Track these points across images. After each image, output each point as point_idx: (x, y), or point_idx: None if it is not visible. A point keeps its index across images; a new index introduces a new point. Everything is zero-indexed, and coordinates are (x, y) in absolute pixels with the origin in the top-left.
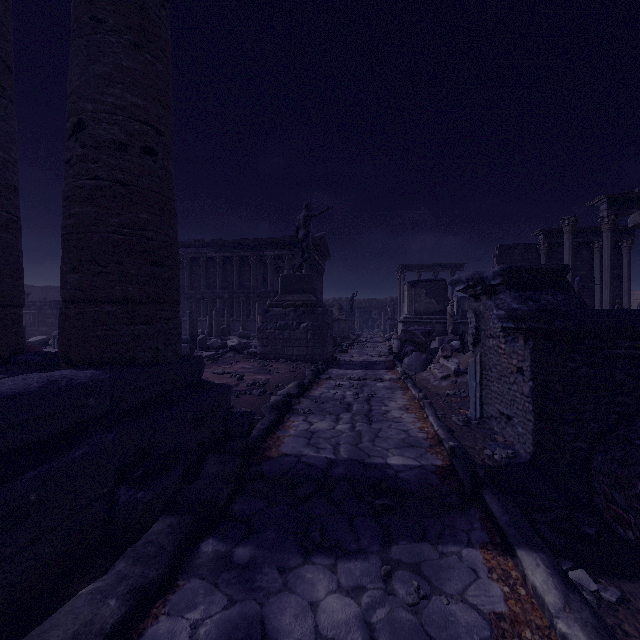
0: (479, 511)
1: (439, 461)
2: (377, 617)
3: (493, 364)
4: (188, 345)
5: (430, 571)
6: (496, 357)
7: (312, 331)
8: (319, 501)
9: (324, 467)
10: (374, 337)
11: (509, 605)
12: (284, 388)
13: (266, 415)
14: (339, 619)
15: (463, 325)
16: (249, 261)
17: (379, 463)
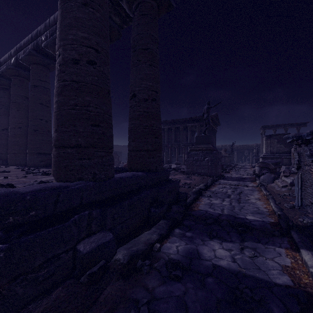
0: (288, 238)
1: (272, 220)
2: (237, 257)
3: (307, 179)
4: None
5: (260, 251)
6: (309, 175)
7: (210, 162)
8: (215, 225)
9: (217, 216)
10: (245, 165)
11: (292, 264)
12: (198, 186)
13: (191, 195)
14: (223, 254)
15: None
16: (179, 129)
17: (242, 217)
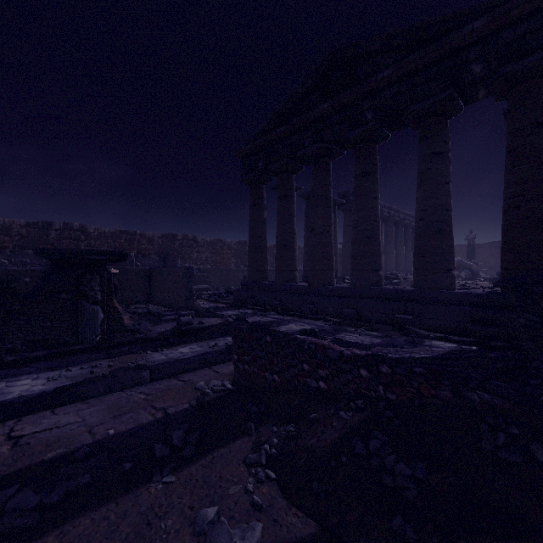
0: None
1: None
2: None
3: None
4: None
5: None
6: None
7: None
8: None
9: None
10: None
11: None
12: None
13: None
14: None
15: None
16: None
17: None
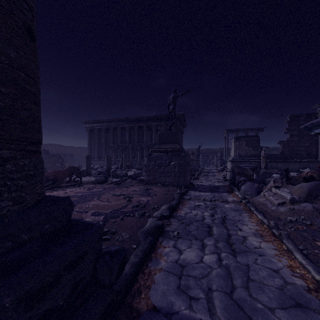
0: None
1: None
2: None
3: None
4: (103, 175)
5: None
6: None
7: (178, 167)
8: None
9: None
10: (211, 169)
11: None
12: (159, 209)
13: (141, 242)
14: None
15: (270, 163)
16: (143, 128)
17: None
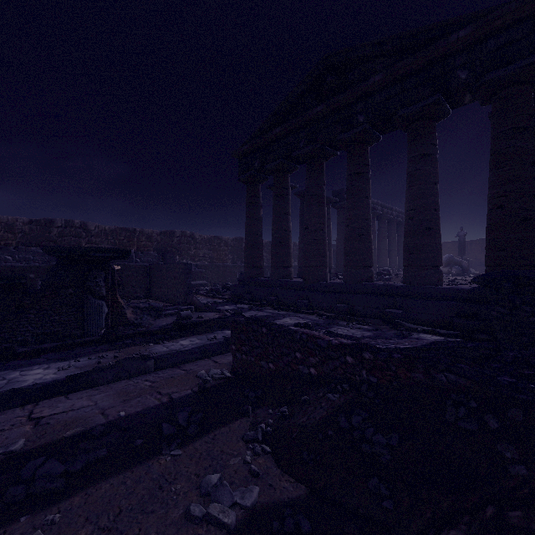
0: None
1: None
2: None
3: None
4: None
5: None
6: None
7: None
8: None
9: None
10: None
11: None
12: None
13: None
14: None
15: None
16: None
17: None
